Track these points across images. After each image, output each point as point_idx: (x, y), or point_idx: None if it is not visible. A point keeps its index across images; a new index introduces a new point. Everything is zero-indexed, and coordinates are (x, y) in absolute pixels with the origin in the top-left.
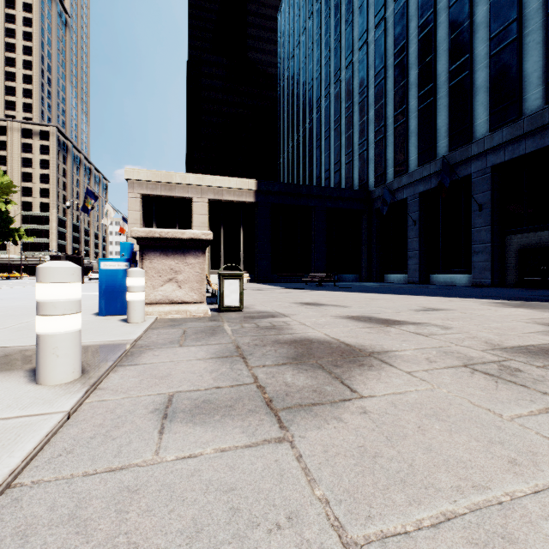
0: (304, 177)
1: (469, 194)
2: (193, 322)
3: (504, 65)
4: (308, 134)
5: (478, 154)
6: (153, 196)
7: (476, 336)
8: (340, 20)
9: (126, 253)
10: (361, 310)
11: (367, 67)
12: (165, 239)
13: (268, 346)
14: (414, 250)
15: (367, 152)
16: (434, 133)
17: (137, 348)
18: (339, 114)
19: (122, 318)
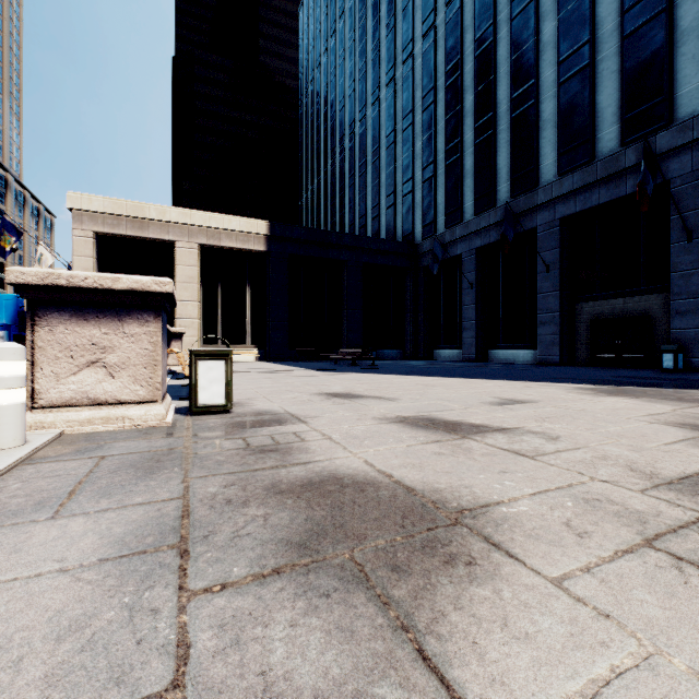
0: (333, 224)
1: (534, 251)
2: (127, 442)
3: (575, 96)
4: (338, 167)
5: (545, 203)
6: (113, 235)
7: (607, 455)
8: (380, 23)
9: (4, 314)
10: (416, 406)
11: (413, 86)
12: (81, 290)
13: (252, 503)
14: (470, 320)
15: (413, 194)
16: (494, 174)
17: None
18: (378, 144)
19: None
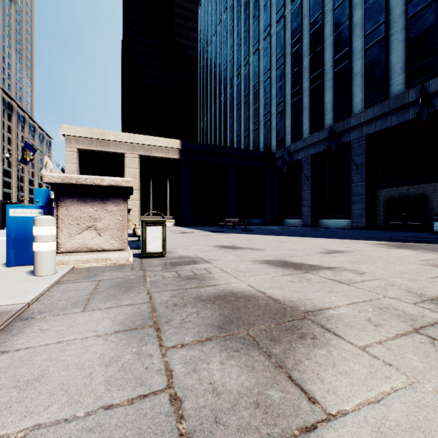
0: (220, 141)
1: (349, 157)
2: (111, 272)
3: (375, 57)
4: (223, 105)
5: (355, 126)
6: (88, 150)
7: (394, 283)
8: (249, 15)
9: (41, 200)
10: (275, 254)
11: (270, 54)
12: (83, 186)
13: (188, 306)
14: (307, 200)
15: (270, 121)
16: (322, 108)
17: (24, 317)
18: (248, 90)
19: (32, 269)
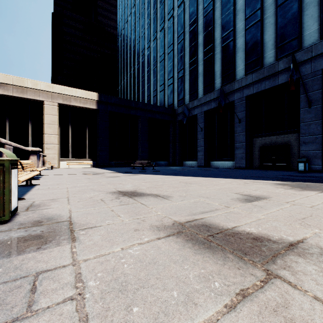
0: (134, 99)
1: (232, 113)
2: None
3: (253, 35)
4: (136, 71)
5: (238, 89)
6: (4, 95)
7: None
8: (157, 0)
9: None
10: (186, 206)
11: (173, 31)
12: None
13: None
14: (201, 147)
15: (173, 84)
16: (213, 74)
17: None
18: (156, 60)
19: None
